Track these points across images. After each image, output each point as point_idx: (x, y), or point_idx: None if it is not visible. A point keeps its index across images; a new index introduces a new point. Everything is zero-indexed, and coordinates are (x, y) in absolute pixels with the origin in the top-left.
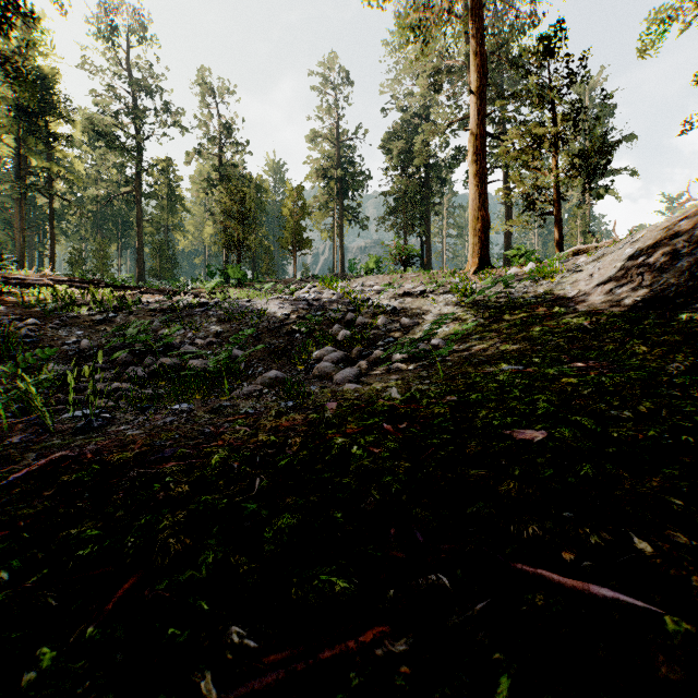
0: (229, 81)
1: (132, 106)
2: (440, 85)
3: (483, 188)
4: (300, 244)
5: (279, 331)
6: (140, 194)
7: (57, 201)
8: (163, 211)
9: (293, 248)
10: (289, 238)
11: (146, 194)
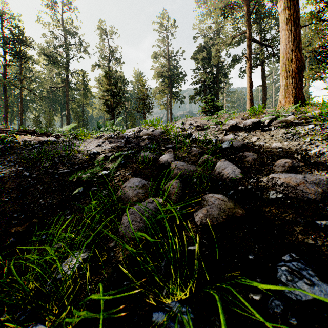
0: (112, 27)
1: (63, 41)
2: (227, 14)
3: (297, 31)
4: (148, 110)
5: (61, 180)
6: (67, 87)
7: (25, 91)
8: (81, 96)
9: (144, 112)
10: (142, 106)
11: (72, 88)
